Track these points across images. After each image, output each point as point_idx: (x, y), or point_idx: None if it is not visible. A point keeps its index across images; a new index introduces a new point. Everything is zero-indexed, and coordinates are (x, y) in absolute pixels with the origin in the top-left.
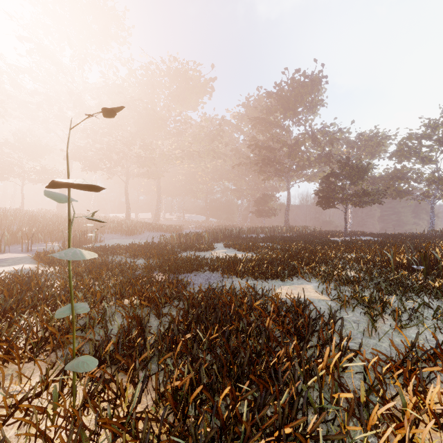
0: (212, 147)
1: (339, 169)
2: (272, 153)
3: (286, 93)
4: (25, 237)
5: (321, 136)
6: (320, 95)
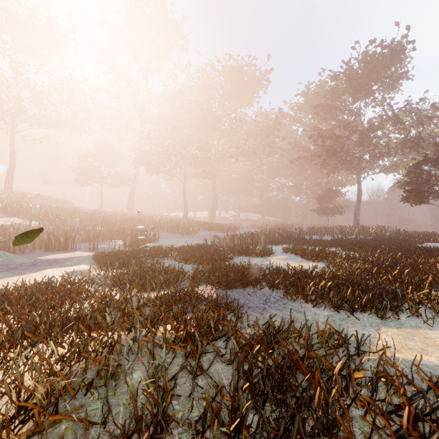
0: (268, 142)
1: (437, 153)
2: (338, 142)
3: (357, 70)
4: (96, 236)
5: (406, 116)
6: (402, 66)
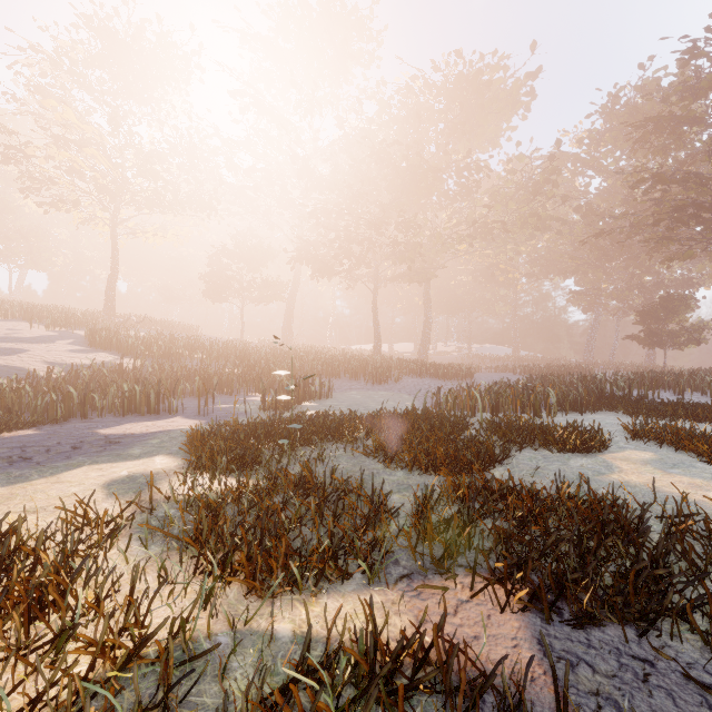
0: (531, 209)
1: None
2: (706, 188)
3: None
4: (222, 385)
5: None
6: None
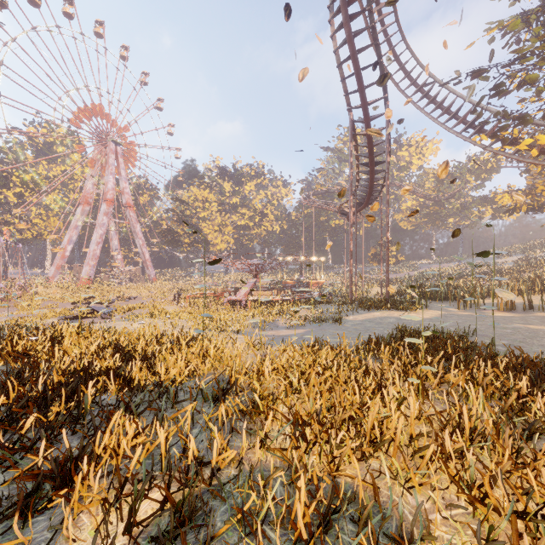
0: None
1: None
2: None
3: None
4: None
5: None
6: None
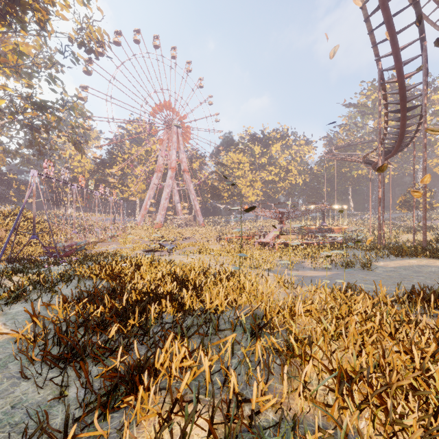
0: None
1: None
2: None
3: None
4: None
5: None
6: None
